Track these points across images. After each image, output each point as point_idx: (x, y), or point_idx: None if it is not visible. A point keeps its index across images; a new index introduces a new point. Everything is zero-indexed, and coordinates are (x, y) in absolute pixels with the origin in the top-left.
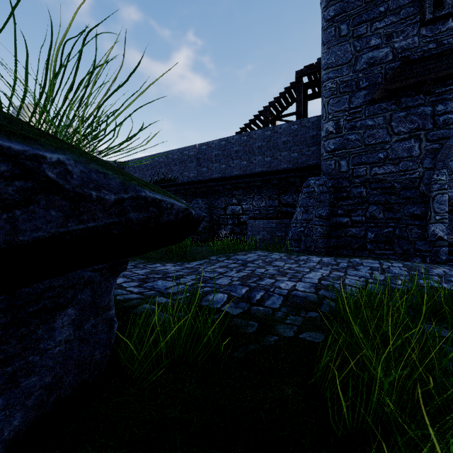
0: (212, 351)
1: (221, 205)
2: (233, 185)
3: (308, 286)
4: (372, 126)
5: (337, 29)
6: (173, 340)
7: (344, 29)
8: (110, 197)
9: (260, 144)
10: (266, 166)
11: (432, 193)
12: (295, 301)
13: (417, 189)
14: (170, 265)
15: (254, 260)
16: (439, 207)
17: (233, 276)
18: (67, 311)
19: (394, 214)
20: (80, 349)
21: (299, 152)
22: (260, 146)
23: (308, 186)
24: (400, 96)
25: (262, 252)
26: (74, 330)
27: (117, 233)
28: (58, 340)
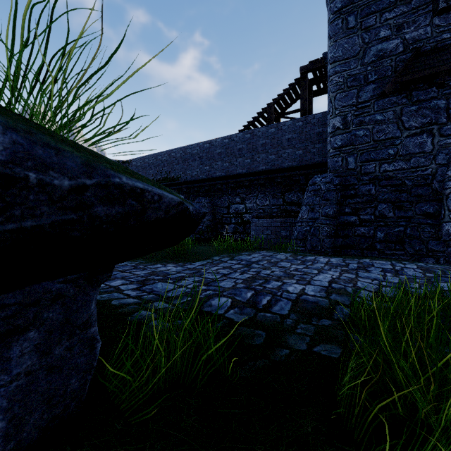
0: (215, 368)
1: (225, 204)
2: (236, 183)
3: (318, 289)
4: (382, 121)
5: (345, 21)
6: (167, 361)
7: (352, 21)
8: (61, 183)
9: (263, 141)
10: (270, 164)
11: (446, 190)
12: (305, 307)
13: (430, 186)
14: (171, 265)
15: (259, 260)
16: None
17: (237, 278)
18: (28, 335)
19: (405, 212)
20: (49, 379)
21: (303, 149)
22: (264, 143)
23: (314, 184)
24: (412, 89)
25: (266, 252)
26: (39, 358)
27: (79, 236)
28: (15, 373)
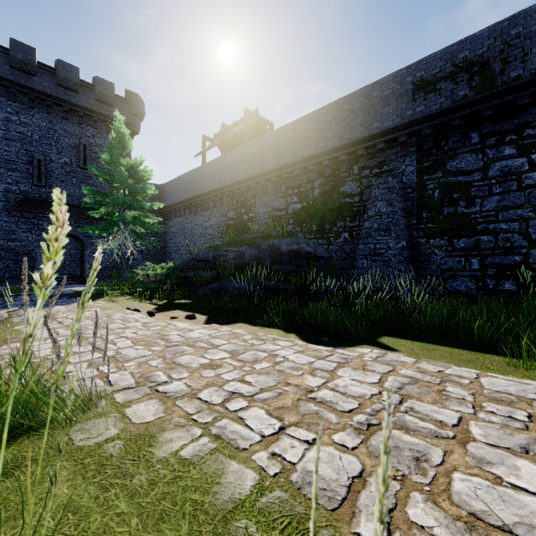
0: None
1: None
2: None
3: None
4: (8, 221)
5: None
6: None
7: None
8: None
9: None
10: None
11: (37, 257)
12: None
13: (31, 255)
14: None
15: None
16: (40, 263)
17: None
18: None
19: (20, 265)
20: None
21: None
22: None
23: None
24: (23, 212)
25: None
26: None
27: None
28: None
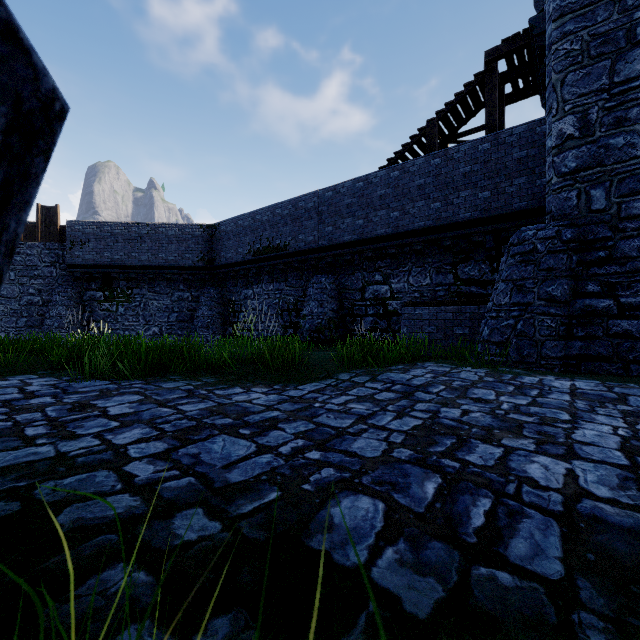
0: None
1: (357, 285)
2: (375, 251)
3: (613, 478)
4: None
5: None
6: None
7: None
8: None
9: (421, 180)
10: (432, 217)
11: None
12: (610, 549)
13: None
14: (259, 390)
15: (427, 383)
16: None
17: (390, 428)
18: None
19: None
20: None
21: (492, 189)
22: (422, 184)
23: (521, 242)
24: None
25: (436, 365)
26: None
27: None
28: None
